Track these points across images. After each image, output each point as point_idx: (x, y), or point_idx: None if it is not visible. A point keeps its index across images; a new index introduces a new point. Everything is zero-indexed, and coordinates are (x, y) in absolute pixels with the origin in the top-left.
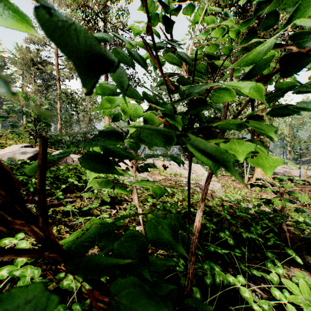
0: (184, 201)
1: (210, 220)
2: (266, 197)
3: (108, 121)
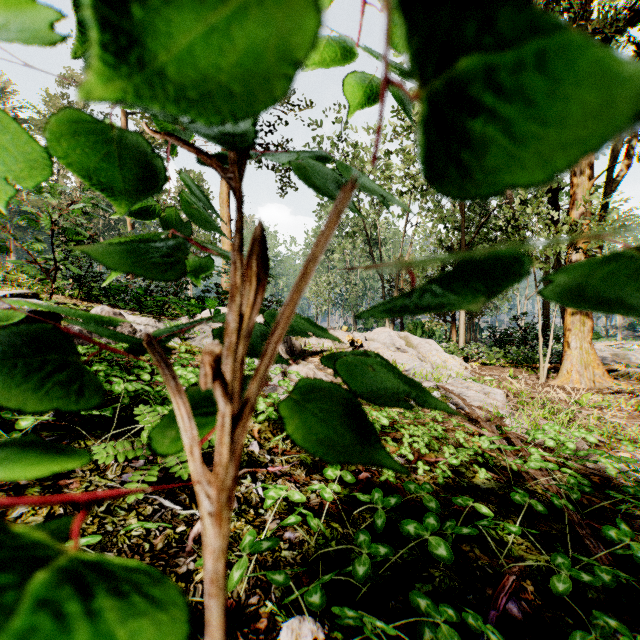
0: (429, 454)
1: (542, 541)
2: (622, 426)
3: (230, 245)
